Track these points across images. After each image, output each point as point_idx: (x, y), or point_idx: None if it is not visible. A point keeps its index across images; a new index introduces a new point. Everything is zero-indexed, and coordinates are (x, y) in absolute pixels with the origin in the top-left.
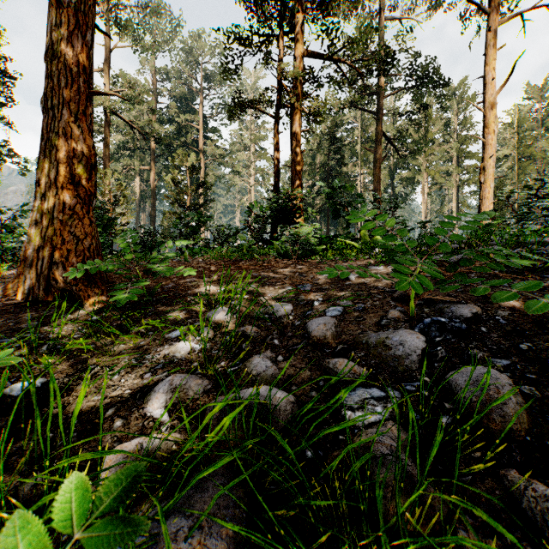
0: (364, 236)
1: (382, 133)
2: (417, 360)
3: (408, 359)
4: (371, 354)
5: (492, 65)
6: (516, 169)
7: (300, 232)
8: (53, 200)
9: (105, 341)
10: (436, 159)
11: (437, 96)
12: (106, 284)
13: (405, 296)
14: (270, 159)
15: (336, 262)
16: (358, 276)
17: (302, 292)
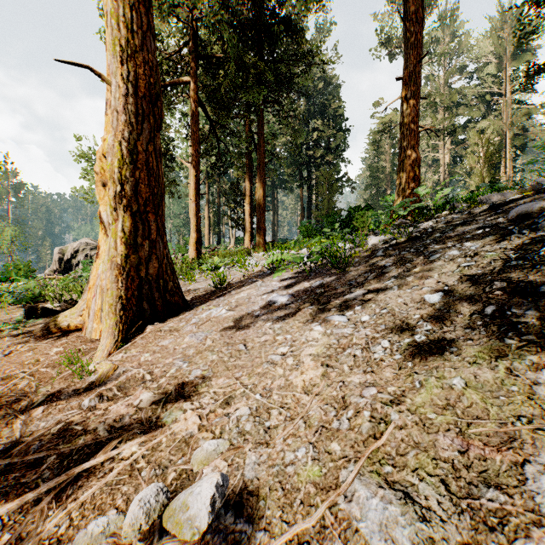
0: None
1: None
2: None
3: None
4: None
5: None
6: None
7: None
8: (404, 185)
9: None
10: None
11: None
12: None
13: None
14: None
15: None
16: None
17: None
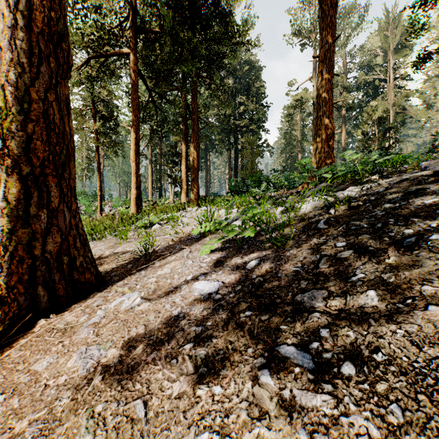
0: None
1: None
2: None
3: None
4: None
5: None
6: None
7: None
8: (320, 150)
9: None
10: None
11: None
12: None
13: None
14: None
15: None
16: None
17: None
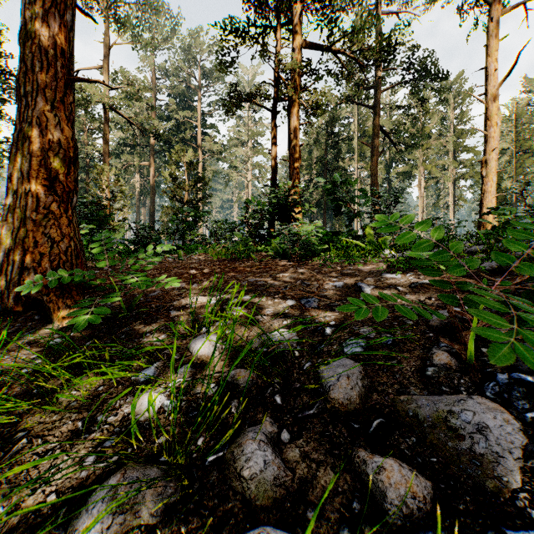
0: (369, 234)
1: (379, 127)
2: (516, 469)
3: (500, 466)
4: (428, 441)
5: (495, 56)
6: (514, 162)
7: (301, 231)
8: (26, 197)
9: (56, 383)
10: (432, 153)
11: (436, 89)
12: (88, 290)
13: (447, 325)
14: (267, 155)
15: (342, 266)
16: (373, 288)
17: (308, 310)
